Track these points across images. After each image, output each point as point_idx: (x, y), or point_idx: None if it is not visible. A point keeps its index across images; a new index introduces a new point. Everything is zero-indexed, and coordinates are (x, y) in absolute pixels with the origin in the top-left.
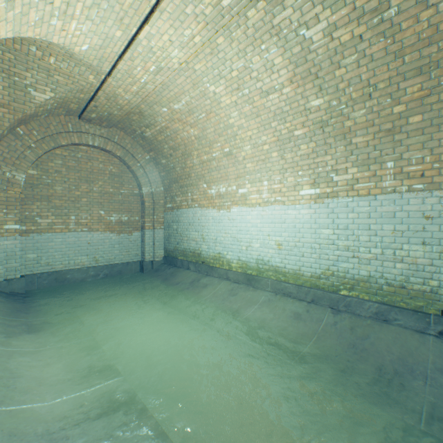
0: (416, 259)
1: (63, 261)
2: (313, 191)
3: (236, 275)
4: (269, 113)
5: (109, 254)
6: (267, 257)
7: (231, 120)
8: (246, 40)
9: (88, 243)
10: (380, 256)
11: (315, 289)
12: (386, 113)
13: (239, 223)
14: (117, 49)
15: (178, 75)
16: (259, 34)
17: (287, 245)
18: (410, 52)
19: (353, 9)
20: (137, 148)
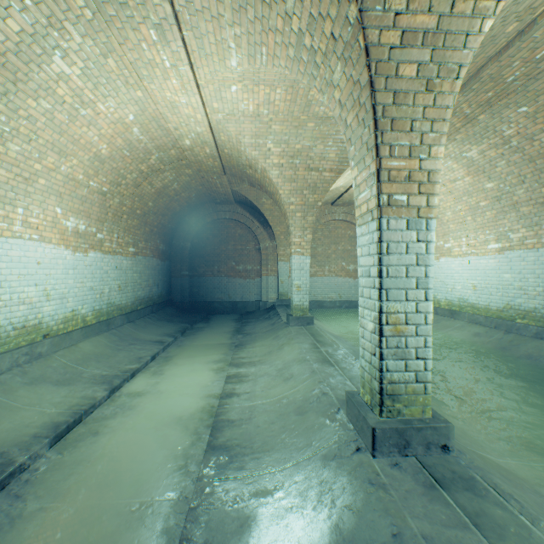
0: None
1: (321, 295)
2: (497, 245)
3: (442, 311)
4: (459, 192)
5: (347, 293)
6: (465, 296)
7: None
8: None
9: (335, 284)
10: (541, 293)
11: (497, 319)
12: (537, 192)
13: (445, 270)
14: None
15: None
16: None
17: (479, 287)
18: (537, 159)
19: (489, 144)
20: None
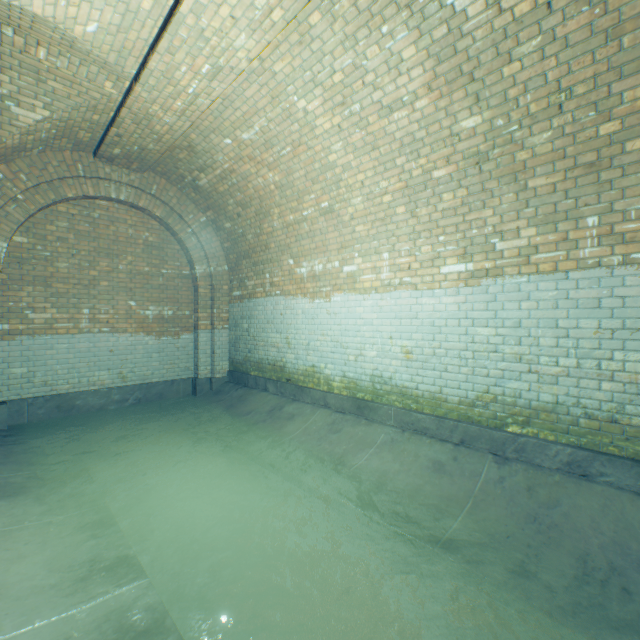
0: (636, 375)
1: (70, 379)
2: (463, 267)
3: (339, 401)
4: (393, 142)
5: (143, 367)
6: (388, 372)
7: (332, 157)
8: (356, 17)
9: (111, 350)
10: (574, 370)
11: (467, 423)
12: (587, 137)
13: (344, 319)
14: (146, 34)
15: (247, 82)
16: (378, 7)
17: (421, 353)
18: (633, 29)
19: None
20: (187, 205)
